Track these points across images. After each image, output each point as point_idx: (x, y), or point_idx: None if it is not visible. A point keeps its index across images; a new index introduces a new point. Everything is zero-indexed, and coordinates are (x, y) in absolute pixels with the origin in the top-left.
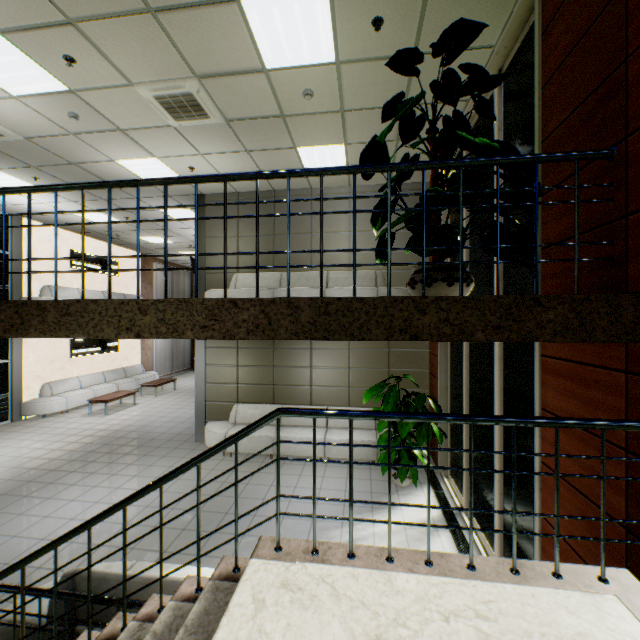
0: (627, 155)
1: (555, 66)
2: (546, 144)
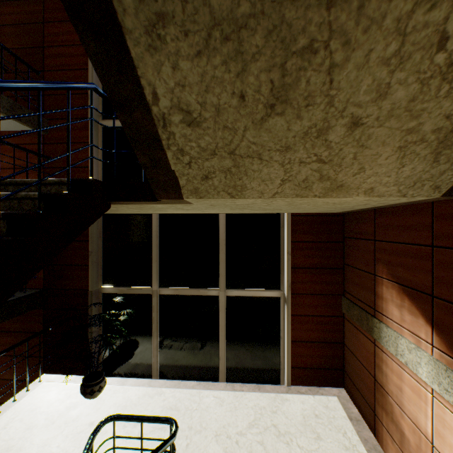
0: (45, 77)
1: (10, 23)
2: (4, 52)
